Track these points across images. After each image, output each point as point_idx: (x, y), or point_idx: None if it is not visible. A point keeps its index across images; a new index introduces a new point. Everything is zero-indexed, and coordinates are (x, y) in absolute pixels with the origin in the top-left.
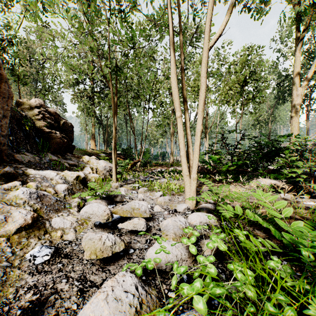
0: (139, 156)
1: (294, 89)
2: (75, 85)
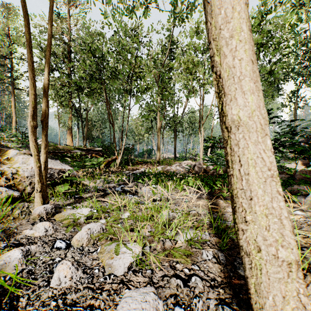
0: (120, 153)
1: None
2: None
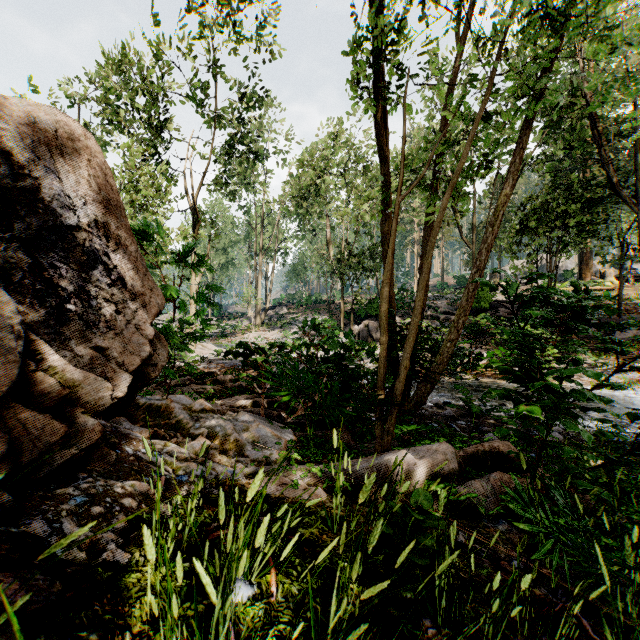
0: None
1: (192, 280)
2: None
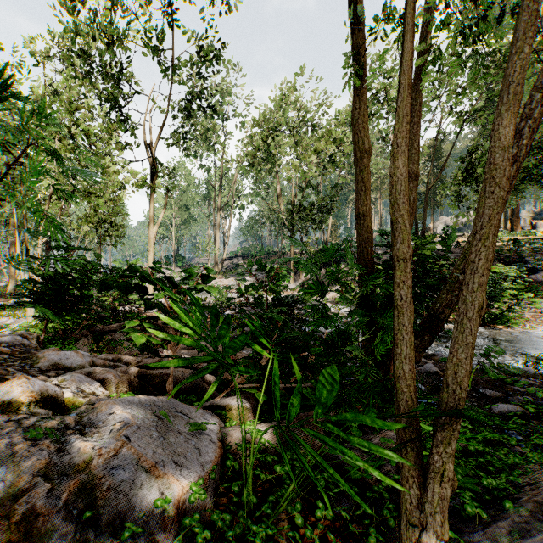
0: None
1: (150, 229)
2: None
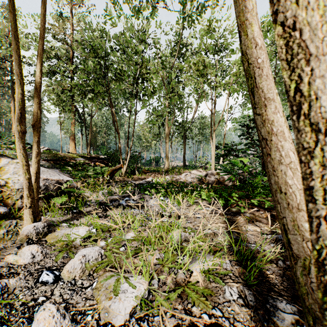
0: (125, 161)
1: None
2: (50, 74)
